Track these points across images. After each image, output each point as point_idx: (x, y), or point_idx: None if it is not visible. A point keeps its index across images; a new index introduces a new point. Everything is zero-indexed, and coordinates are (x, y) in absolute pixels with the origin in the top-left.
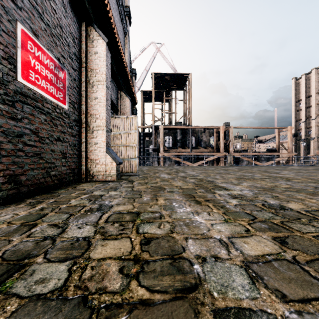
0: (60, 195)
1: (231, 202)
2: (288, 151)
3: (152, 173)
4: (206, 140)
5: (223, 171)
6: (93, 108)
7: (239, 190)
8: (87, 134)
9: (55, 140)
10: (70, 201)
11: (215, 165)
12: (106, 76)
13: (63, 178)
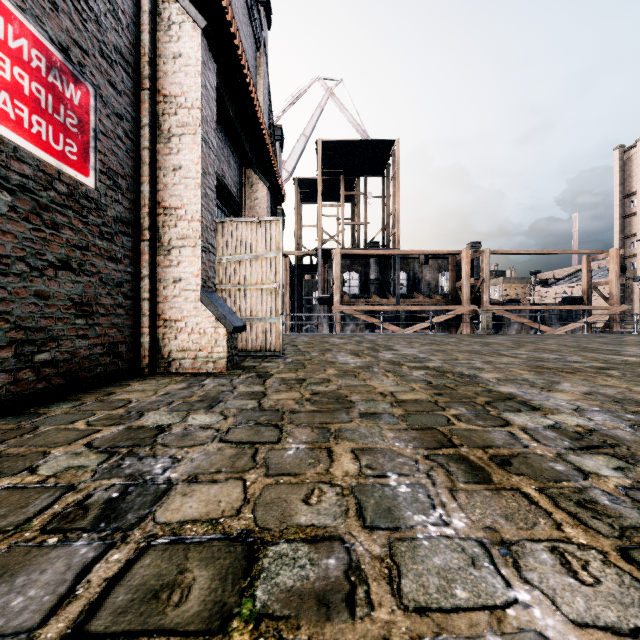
0: (39, 425)
1: (596, 471)
2: (610, 302)
3: (317, 352)
4: (431, 280)
5: (480, 346)
6: (171, 192)
7: (574, 410)
8: (155, 257)
9: (49, 268)
10: (43, 458)
11: (450, 332)
12: (202, 113)
13: (78, 369)
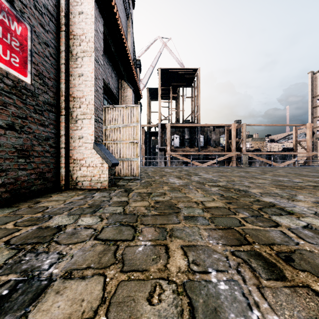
0: None
1: None
2: (307, 150)
3: (158, 177)
4: (216, 139)
5: (244, 173)
6: (77, 89)
7: (314, 214)
8: (68, 124)
9: None
10: None
11: (226, 165)
12: (94, 45)
13: (19, 188)
